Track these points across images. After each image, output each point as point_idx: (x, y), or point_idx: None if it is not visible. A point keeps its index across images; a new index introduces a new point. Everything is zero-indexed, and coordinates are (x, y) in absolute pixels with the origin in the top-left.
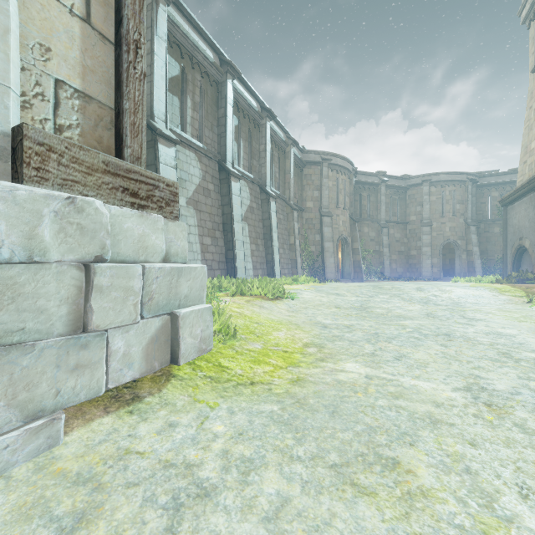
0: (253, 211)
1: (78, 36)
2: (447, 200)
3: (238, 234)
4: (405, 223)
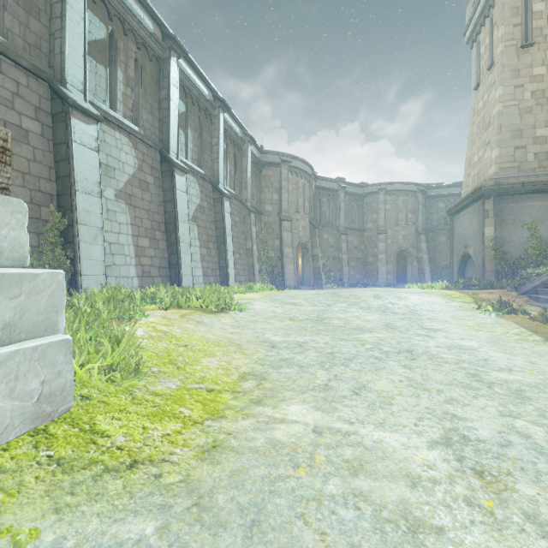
0: (204, 210)
1: None
2: (401, 209)
3: (184, 236)
4: (362, 230)
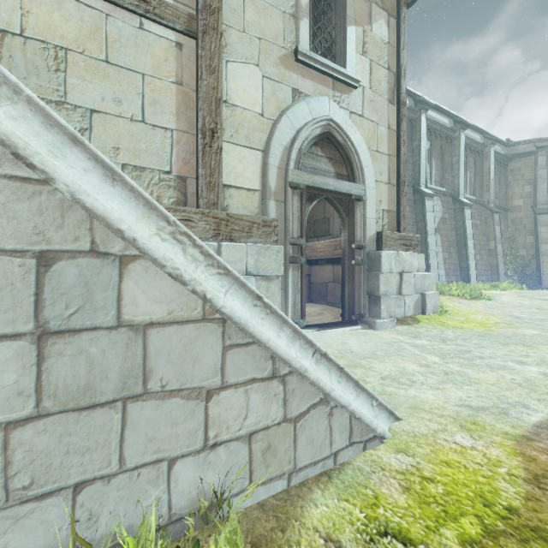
0: (445, 221)
1: (387, 190)
2: None
3: (431, 245)
4: None
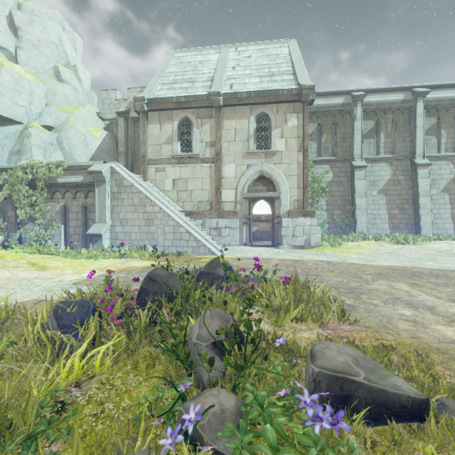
0: None
1: (297, 191)
2: None
3: (425, 204)
4: None
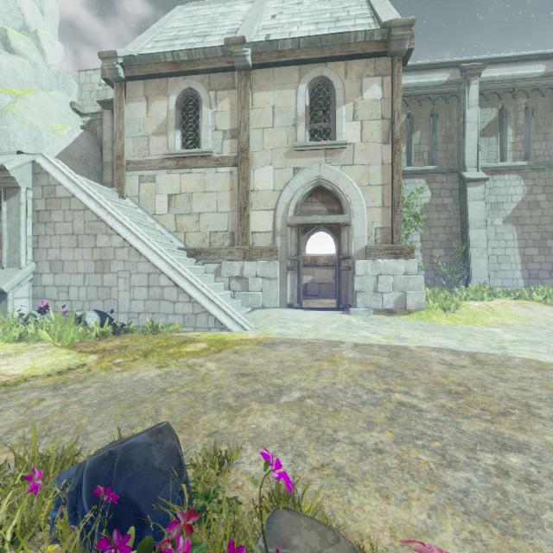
0: None
1: (380, 212)
2: None
3: None
4: None
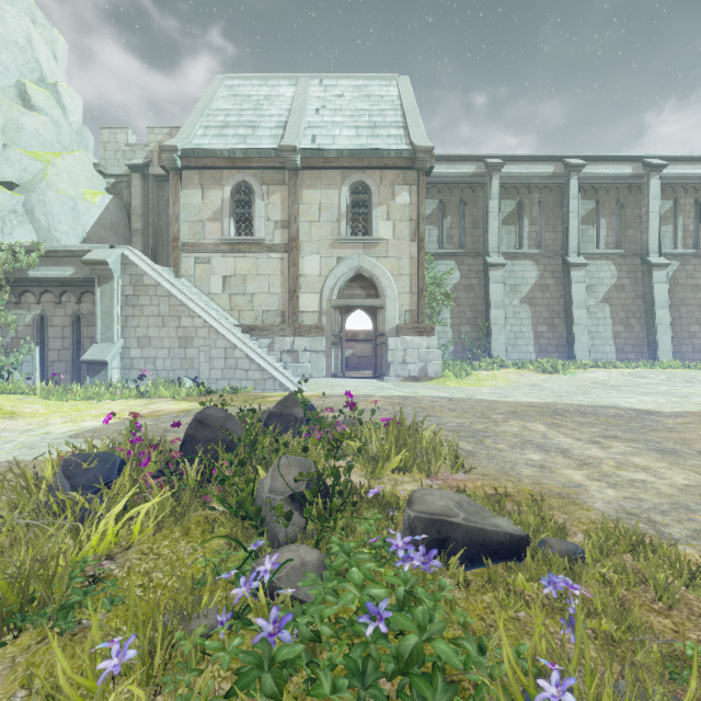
0: (623, 288)
1: (409, 298)
2: None
3: (580, 319)
4: None
